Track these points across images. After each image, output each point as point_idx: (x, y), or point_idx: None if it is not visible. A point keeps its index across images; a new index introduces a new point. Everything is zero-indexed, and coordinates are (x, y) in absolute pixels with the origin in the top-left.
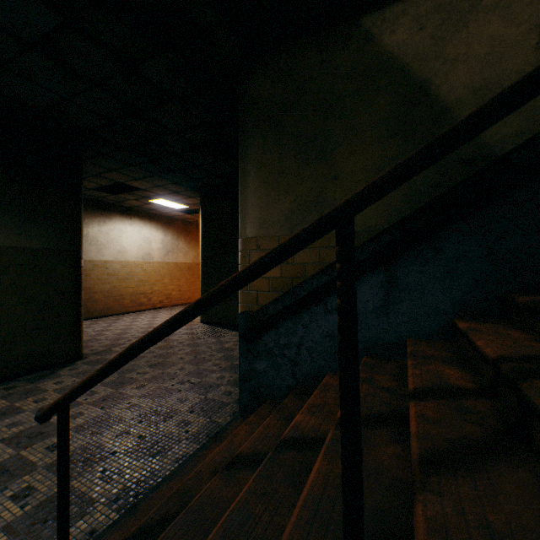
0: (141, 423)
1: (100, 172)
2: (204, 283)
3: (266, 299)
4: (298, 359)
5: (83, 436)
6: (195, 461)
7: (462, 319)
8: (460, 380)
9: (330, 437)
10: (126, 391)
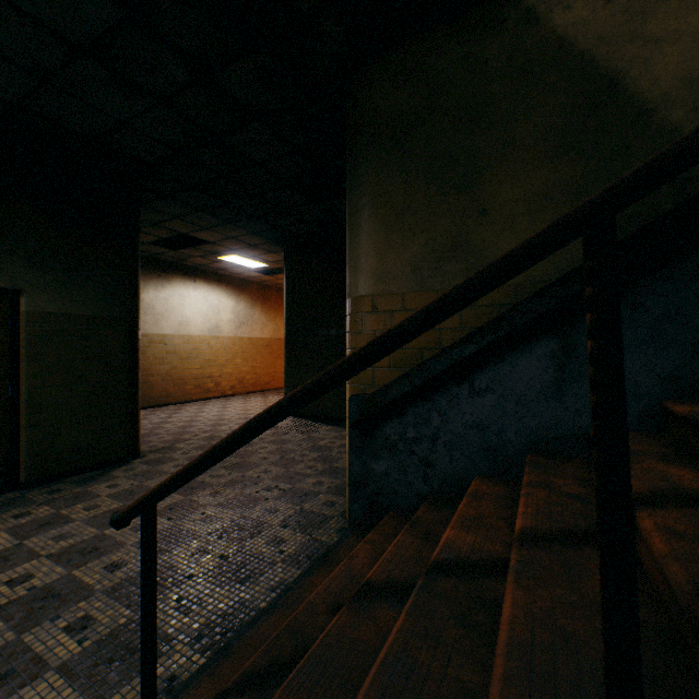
0: (221, 539)
1: (160, 220)
2: (289, 362)
3: (385, 377)
4: (432, 458)
5: None
6: (300, 589)
7: (677, 401)
8: (698, 482)
9: (516, 559)
10: (199, 498)
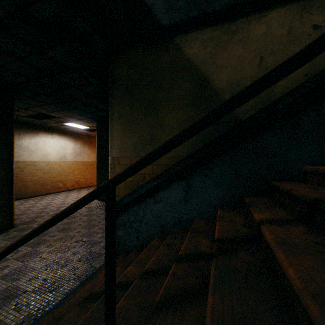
0: (46, 270)
1: (28, 107)
2: (98, 175)
3: (123, 193)
4: (140, 229)
5: (6, 282)
6: (73, 294)
7: (222, 208)
8: (206, 247)
9: (133, 285)
10: (40, 249)
